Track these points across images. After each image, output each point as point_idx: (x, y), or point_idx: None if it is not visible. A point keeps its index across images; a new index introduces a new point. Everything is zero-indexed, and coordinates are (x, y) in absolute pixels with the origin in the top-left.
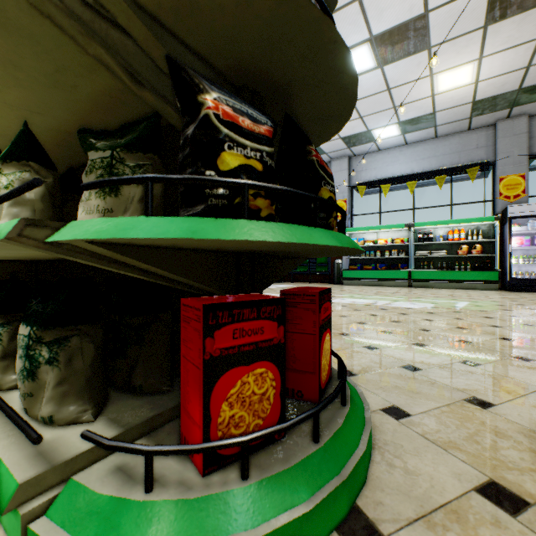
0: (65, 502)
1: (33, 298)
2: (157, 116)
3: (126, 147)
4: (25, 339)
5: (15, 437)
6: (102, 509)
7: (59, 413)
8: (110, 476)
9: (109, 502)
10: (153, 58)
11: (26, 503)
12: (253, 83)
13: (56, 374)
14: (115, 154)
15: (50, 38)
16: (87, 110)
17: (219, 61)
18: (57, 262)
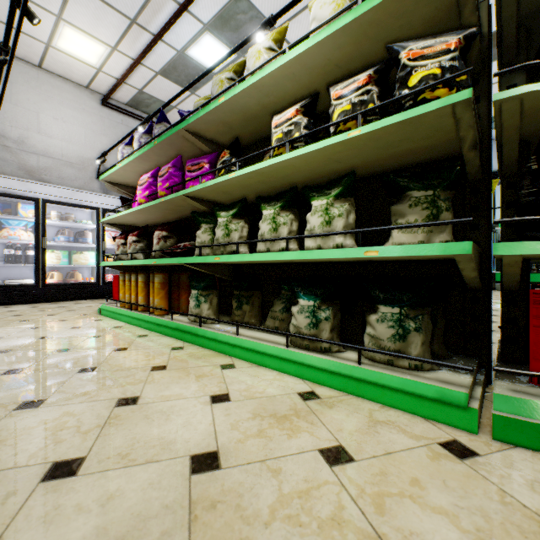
0: (503, 403)
1: (372, 290)
2: (459, 165)
3: (443, 188)
4: (395, 315)
5: (407, 375)
6: (538, 406)
7: (424, 362)
8: (517, 393)
9: (539, 403)
10: (503, 135)
11: (469, 405)
12: (535, 138)
13: (421, 338)
14: (436, 193)
15: (429, 126)
16: (378, 158)
17: (528, 129)
18: (267, 265)
